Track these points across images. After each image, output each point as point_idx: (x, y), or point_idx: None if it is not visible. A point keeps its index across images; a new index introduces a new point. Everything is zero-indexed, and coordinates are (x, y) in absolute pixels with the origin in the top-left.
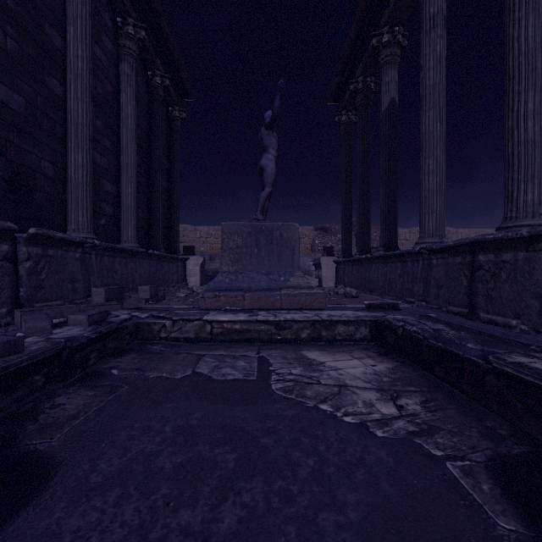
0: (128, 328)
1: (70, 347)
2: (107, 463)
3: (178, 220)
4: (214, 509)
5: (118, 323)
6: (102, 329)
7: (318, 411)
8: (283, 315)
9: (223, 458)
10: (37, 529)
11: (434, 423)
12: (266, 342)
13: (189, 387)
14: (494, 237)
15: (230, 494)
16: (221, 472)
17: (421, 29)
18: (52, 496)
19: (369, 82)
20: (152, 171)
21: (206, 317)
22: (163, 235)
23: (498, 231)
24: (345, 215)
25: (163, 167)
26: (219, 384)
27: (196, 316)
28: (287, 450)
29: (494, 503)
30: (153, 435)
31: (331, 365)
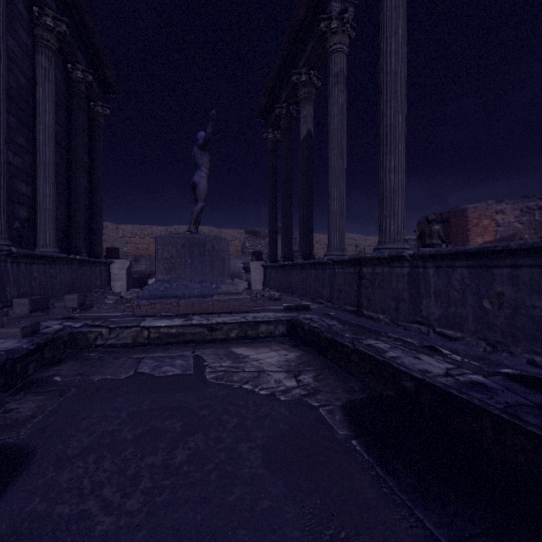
0: (62, 338)
1: (12, 359)
2: (78, 442)
3: (101, 222)
4: (170, 453)
5: (52, 333)
6: (39, 341)
7: (242, 389)
8: (215, 319)
9: (173, 426)
10: (37, 484)
11: (318, 388)
12: (200, 343)
13: (134, 384)
14: (371, 256)
15: (180, 444)
16: (172, 434)
17: (328, 82)
18: (40, 466)
19: (292, 109)
20: (72, 170)
21: (143, 323)
22: (84, 237)
23: (374, 251)
24: (272, 224)
25: (84, 165)
26: (161, 379)
27: (134, 323)
28: (219, 416)
29: (339, 424)
30: (112, 420)
31: (254, 357)
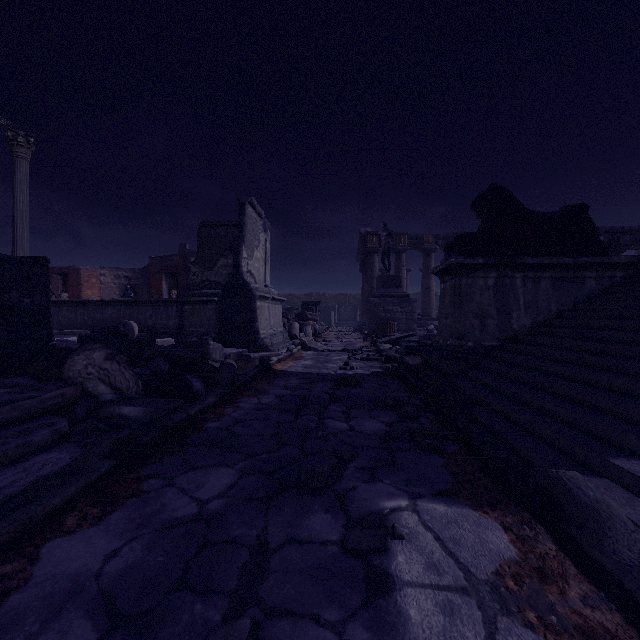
0: None
1: None
2: None
3: None
4: None
5: None
6: None
7: None
8: None
9: None
10: None
11: None
12: None
13: None
14: None
15: None
16: None
17: None
18: None
19: None
20: None
21: None
22: None
23: None
24: None
25: None
26: None
27: None
28: None
29: None
30: None
31: None
